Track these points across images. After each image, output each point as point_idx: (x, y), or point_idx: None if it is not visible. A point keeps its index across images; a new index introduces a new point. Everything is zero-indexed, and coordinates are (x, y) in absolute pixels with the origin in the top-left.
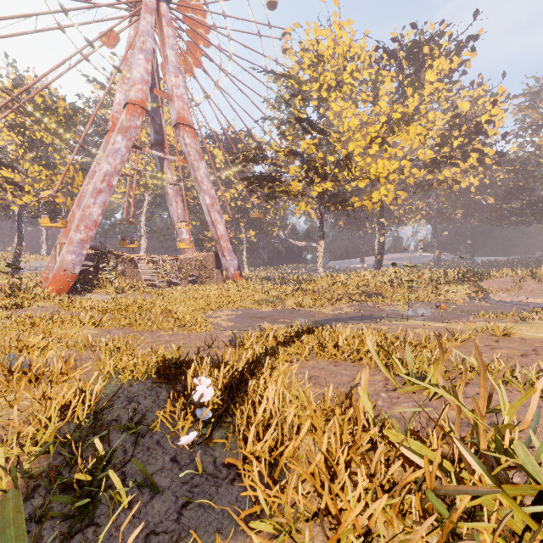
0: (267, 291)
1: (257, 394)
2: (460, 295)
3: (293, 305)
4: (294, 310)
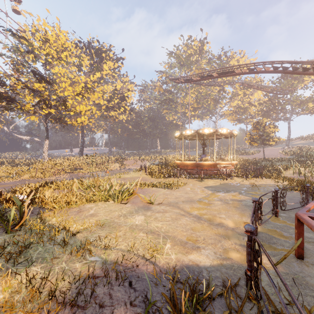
0: (6, 170)
1: (42, 195)
2: (116, 167)
3: (29, 177)
4: (31, 180)
